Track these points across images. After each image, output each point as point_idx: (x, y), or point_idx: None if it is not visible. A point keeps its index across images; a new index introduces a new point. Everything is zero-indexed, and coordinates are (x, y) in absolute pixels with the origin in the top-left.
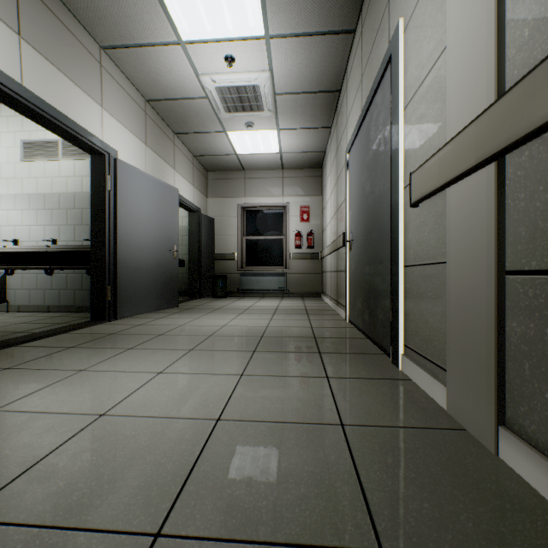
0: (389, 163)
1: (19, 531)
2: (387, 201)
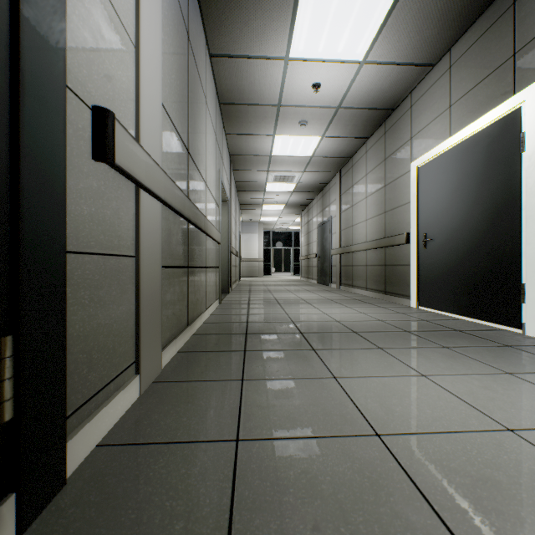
0: None
1: (356, 348)
2: None
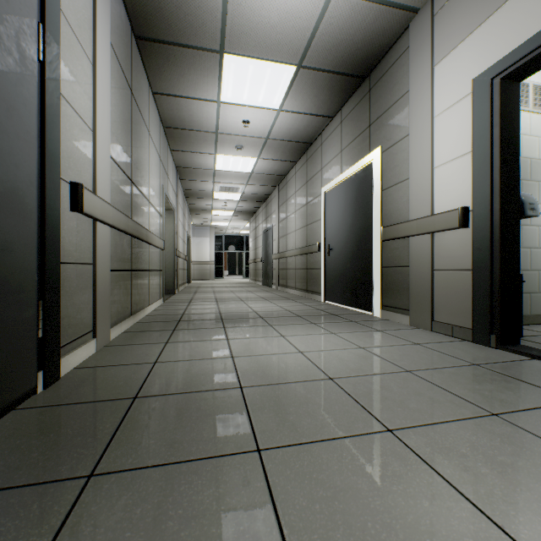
0: (36, 109)
1: (255, 326)
2: (31, 159)
